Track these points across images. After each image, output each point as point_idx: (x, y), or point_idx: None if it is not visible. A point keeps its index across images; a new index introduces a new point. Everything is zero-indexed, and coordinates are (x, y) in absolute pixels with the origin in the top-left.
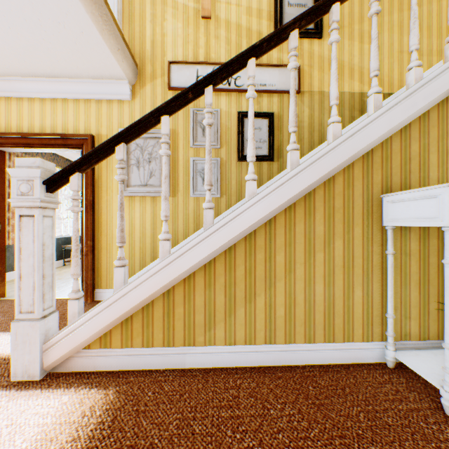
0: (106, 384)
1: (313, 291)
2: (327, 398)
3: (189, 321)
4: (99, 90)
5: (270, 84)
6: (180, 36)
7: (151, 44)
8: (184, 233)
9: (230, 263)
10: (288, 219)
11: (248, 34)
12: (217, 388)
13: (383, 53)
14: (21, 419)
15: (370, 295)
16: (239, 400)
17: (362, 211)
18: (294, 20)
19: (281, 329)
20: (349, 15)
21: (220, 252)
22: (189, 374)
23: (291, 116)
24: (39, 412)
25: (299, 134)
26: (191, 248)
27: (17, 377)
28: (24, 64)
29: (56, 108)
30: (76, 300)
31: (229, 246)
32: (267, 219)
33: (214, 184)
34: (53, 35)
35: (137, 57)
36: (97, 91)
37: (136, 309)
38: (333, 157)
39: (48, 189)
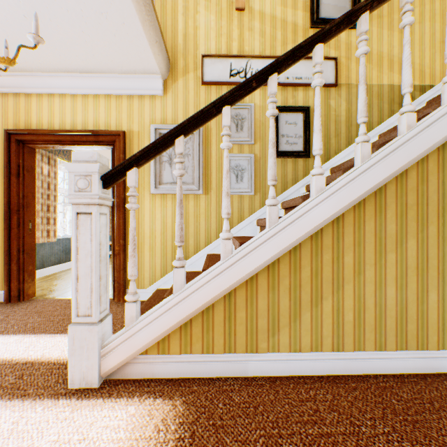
0: (170, 394)
1: (384, 294)
2: (419, 414)
3: (251, 326)
4: (131, 85)
5: (306, 77)
6: (213, 29)
7: (184, 37)
8: (216, 232)
9: (295, 264)
10: (357, 217)
11: (283, 25)
12: (291, 400)
13: (424, 43)
14: (92, 434)
15: (446, 299)
16: (321, 415)
17: (437, 208)
18: (366, 1)
19: (350, 335)
20: (388, 4)
21: (284, 253)
22: (254, 383)
23: (361, 105)
24: (109, 425)
25: (335, 129)
26: (255, 247)
27: (74, 384)
28: (58, 59)
29: (87, 104)
30: (133, 303)
31: (293, 246)
32: (335, 216)
33: (248, 182)
34: (93, 27)
35: (169, 51)
36: (128, 86)
37: (196, 312)
38: (408, 149)
39: (105, 184)
